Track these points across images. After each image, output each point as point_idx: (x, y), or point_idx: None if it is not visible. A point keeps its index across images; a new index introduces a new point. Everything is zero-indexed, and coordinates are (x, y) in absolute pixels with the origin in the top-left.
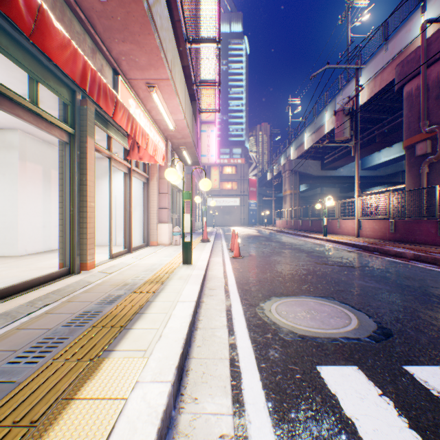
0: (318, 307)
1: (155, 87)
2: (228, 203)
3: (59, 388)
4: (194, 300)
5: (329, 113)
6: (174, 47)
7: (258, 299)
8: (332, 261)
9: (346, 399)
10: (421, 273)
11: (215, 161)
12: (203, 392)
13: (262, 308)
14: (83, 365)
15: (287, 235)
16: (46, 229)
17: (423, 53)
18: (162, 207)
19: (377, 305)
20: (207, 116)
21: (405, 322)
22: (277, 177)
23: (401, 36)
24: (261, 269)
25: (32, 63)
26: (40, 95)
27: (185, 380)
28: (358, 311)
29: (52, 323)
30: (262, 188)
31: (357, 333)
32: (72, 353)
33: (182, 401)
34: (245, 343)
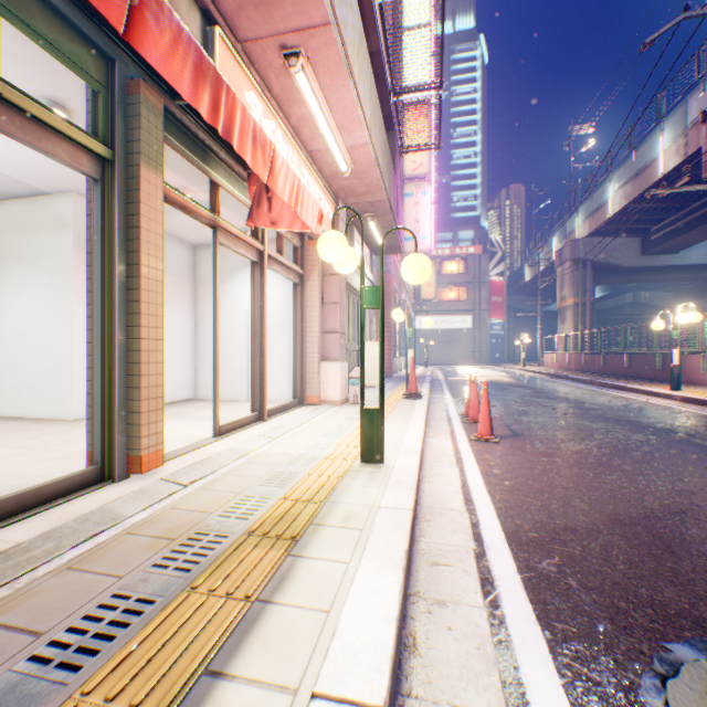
0: None
1: (300, 56)
2: (451, 325)
3: None
4: (377, 694)
5: (669, 134)
6: None
7: (622, 655)
8: None
9: None
10: None
11: (429, 247)
12: None
13: None
14: None
15: (575, 384)
16: None
17: None
18: (328, 331)
19: None
20: (415, 167)
21: None
22: (543, 276)
23: None
24: (562, 485)
25: None
26: (61, 91)
27: None
28: None
29: None
30: (512, 297)
31: None
32: None
33: None
34: None
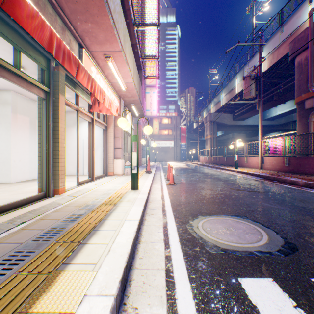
0: (235, 225)
1: (111, 58)
2: (165, 145)
3: (17, 300)
4: (138, 218)
5: (239, 79)
6: (124, 28)
7: (188, 217)
8: (243, 187)
9: (266, 310)
10: (312, 197)
11: (156, 114)
12: (143, 301)
13: (191, 225)
14: (42, 278)
15: (208, 168)
16: (32, 164)
17: (310, 33)
18: (117, 148)
19: (282, 223)
20: (150, 82)
21: (306, 238)
22: (201, 126)
23: (293, 20)
24: (190, 194)
25: (15, 37)
26: (24, 63)
27: (128, 290)
28: (267, 228)
29: (24, 238)
30: (190, 134)
31: (268, 248)
32: (35, 266)
33: (124, 310)
34: (178, 255)
